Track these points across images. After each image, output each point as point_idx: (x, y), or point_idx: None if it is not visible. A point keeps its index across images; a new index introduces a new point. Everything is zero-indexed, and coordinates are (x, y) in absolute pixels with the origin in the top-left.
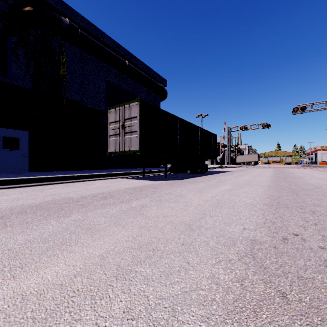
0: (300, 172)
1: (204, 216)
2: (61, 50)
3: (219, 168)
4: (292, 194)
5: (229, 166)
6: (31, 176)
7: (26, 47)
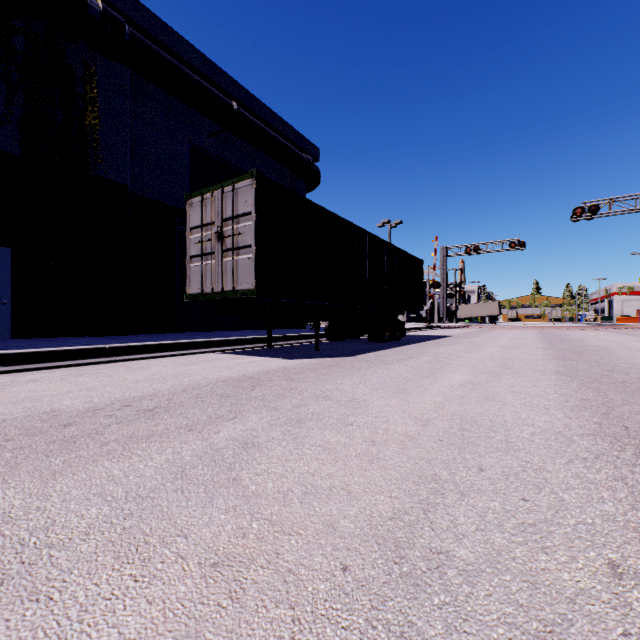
0: (594, 338)
1: (439, 493)
2: (87, 72)
3: (426, 330)
4: (634, 396)
5: (445, 325)
6: (2, 348)
7: (6, 61)
